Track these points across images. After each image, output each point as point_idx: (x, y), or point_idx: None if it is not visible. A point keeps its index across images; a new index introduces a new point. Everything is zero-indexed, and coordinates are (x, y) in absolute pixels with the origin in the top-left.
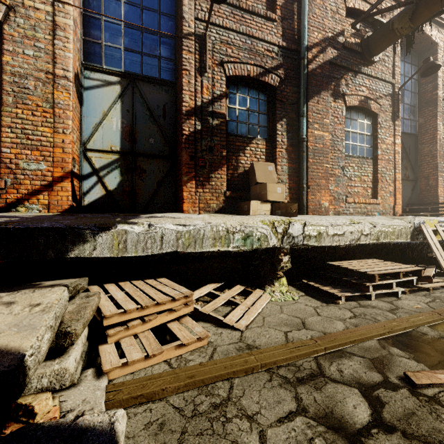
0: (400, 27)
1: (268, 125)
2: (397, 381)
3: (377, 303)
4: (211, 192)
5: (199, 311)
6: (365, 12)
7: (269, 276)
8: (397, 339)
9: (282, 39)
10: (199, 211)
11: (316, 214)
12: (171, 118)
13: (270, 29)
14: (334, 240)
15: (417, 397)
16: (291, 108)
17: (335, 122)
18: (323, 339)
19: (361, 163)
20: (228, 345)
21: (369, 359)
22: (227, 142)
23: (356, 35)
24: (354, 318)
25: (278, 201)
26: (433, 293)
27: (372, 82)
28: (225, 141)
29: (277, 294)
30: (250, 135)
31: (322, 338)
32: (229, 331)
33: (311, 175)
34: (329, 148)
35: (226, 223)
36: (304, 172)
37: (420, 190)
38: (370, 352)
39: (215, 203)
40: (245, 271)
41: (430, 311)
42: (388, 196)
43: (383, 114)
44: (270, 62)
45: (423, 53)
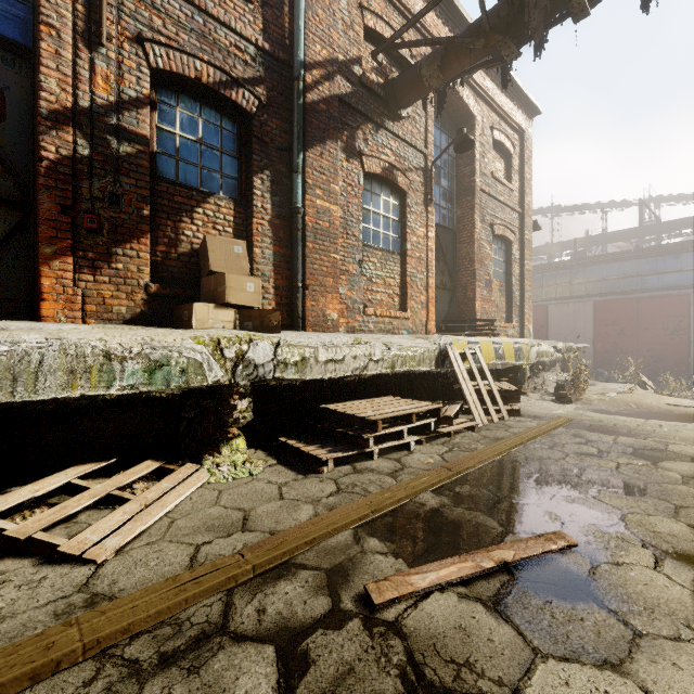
0: (429, 75)
1: (239, 177)
2: (352, 605)
3: (379, 463)
4: (114, 283)
5: (3, 536)
6: (388, 39)
7: (213, 437)
8: (383, 521)
9: (264, 38)
10: (85, 320)
11: (318, 330)
12: (21, 123)
13: (241, 12)
14: (327, 369)
15: (371, 629)
16: (278, 156)
17: (349, 192)
18: (259, 548)
19: (385, 259)
20: (39, 609)
21: (325, 571)
22: (154, 192)
23: (379, 71)
24: (336, 495)
25: (250, 306)
26: (454, 438)
27: (400, 146)
28: (149, 190)
29: (225, 469)
30: (204, 188)
31: (257, 547)
32: (67, 571)
33: (310, 268)
34: (340, 231)
35: (112, 339)
36: (299, 262)
37: (458, 303)
38: (333, 556)
39: (124, 305)
40: (171, 432)
41: (440, 466)
42: (420, 309)
43: (413, 193)
44: (241, 68)
45: (461, 125)
